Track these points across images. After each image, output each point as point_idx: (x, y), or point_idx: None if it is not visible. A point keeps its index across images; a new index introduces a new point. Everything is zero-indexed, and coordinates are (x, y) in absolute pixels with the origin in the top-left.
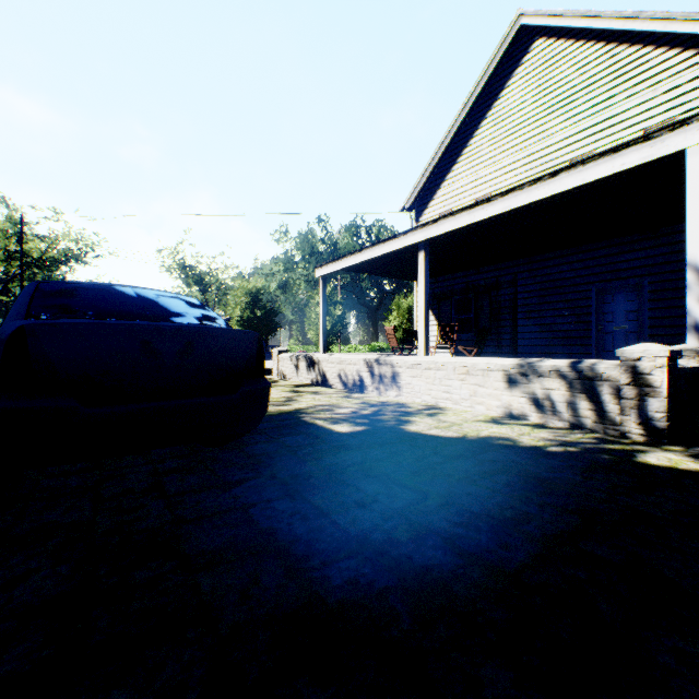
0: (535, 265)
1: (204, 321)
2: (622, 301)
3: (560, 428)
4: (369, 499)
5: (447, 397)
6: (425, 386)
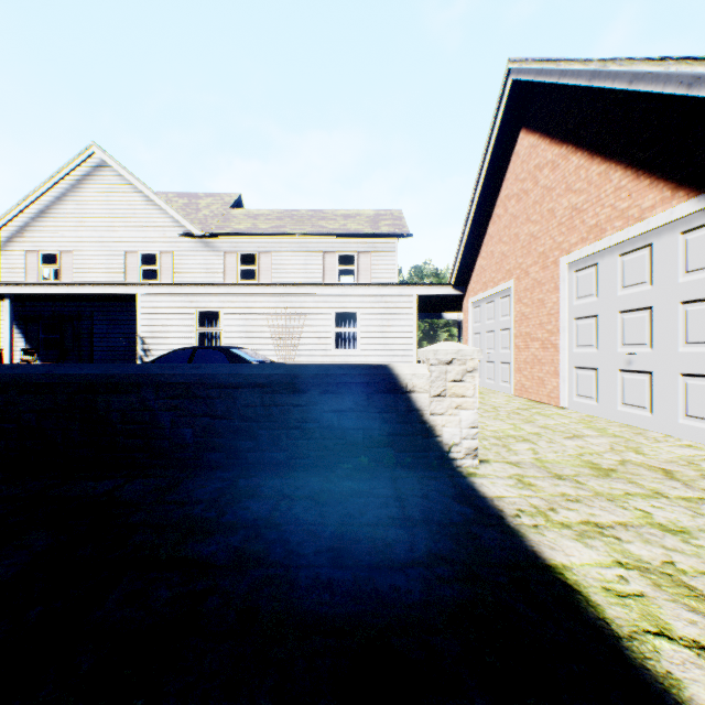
0: (106, 309)
1: None
2: None
3: None
4: None
5: None
6: None
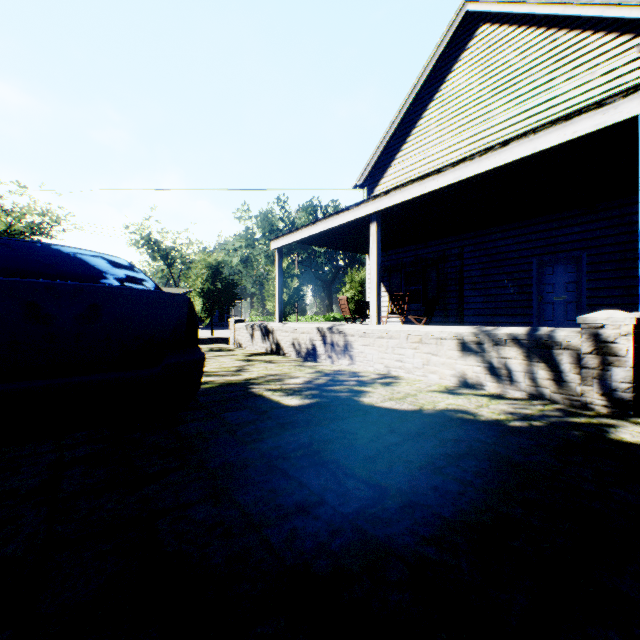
0: (480, 239)
1: (126, 282)
2: (561, 273)
3: (518, 399)
4: (314, 500)
5: (399, 365)
6: (377, 354)
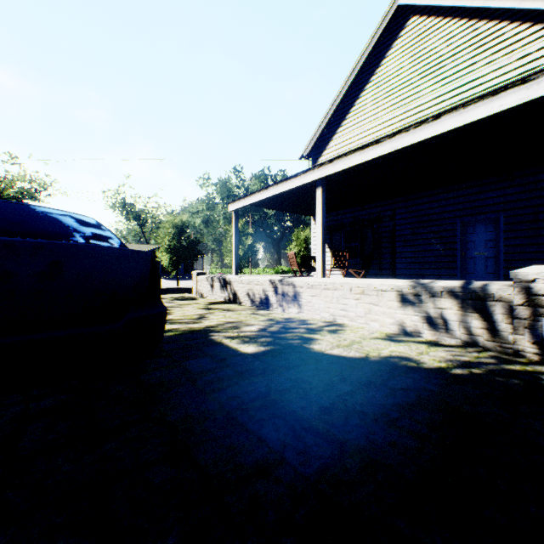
0: (410, 203)
1: (92, 240)
2: (482, 232)
3: (454, 346)
4: (274, 459)
5: (344, 314)
6: (324, 304)
